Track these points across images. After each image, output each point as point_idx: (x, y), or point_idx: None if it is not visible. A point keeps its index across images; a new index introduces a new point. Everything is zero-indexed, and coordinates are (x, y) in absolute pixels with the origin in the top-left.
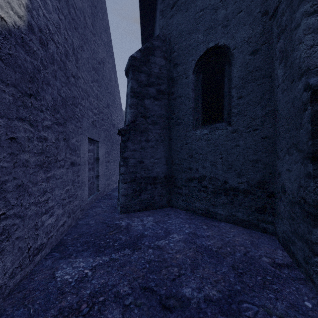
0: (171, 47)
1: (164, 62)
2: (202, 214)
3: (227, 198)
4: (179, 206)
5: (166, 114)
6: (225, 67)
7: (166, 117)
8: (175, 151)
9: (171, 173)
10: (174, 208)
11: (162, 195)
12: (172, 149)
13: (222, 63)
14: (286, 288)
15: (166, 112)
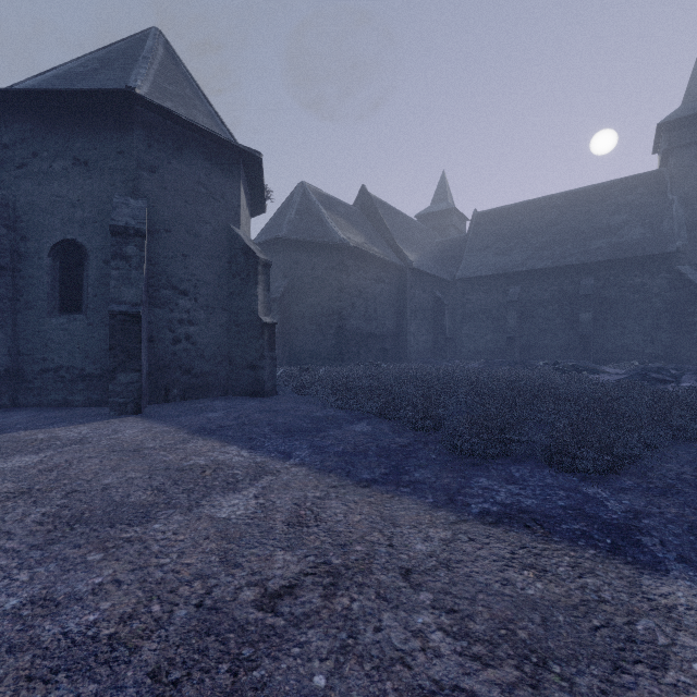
0: (17, 214)
1: (6, 231)
2: (60, 405)
3: (84, 384)
4: (29, 404)
5: (9, 294)
6: (85, 263)
7: (9, 298)
8: (23, 339)
9: (18, 366)
10: (22, 407)
11: (2, 392)
12: (19, 337)
13: (82, 257)
14: (93, 418)
15: (9, 291)
